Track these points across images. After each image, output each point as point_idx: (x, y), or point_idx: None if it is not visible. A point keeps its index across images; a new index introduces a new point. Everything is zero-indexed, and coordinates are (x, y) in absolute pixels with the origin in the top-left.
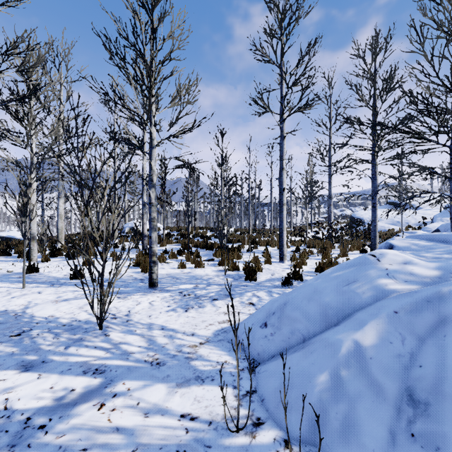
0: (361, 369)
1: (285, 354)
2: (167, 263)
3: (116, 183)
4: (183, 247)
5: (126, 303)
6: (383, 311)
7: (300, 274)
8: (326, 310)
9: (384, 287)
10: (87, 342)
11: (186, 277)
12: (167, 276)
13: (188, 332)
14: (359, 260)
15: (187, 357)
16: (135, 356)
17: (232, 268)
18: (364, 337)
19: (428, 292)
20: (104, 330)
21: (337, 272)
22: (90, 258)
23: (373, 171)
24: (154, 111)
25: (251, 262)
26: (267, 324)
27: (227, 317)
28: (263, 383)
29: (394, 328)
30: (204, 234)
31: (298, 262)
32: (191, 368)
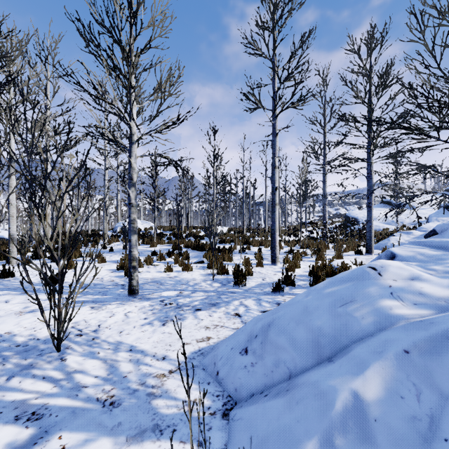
0: (362, 436)
1: (266, 395)
2: (154, 266)
3: (71, 182)
4: (174, 248)
5: (99, 315)
6: (390, 349)
7: (292, 279)
8: (317, 337)
9: (388, 311)
10: (36, 369)
11: (171, 283)
12: (151, 281)
13: (159, 354)
14: (356, 274)
15: (149, 393)
16: (87, 391)
17: (221, 271)
18: (365, 387)
19: (448, 326)
20: (63, 352)
21: (331, 287)
22: (71, 260)
23: (368, 170)
24: (134, 104)
25: (241, 264)
26: (248, 350)
27: (208, 333)
28: (235, 439)
29: (405, 374)
30: (197, 233)
31: (291, 265)
32: (151, 411)
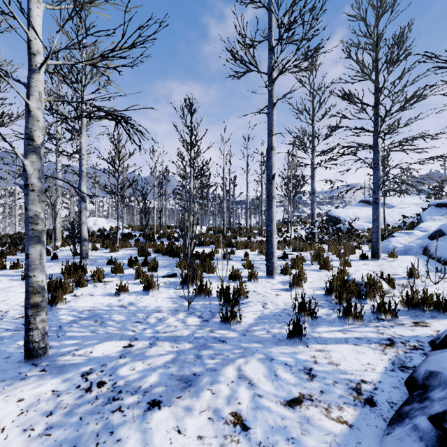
0: None
1: None
2: (104, 284)
3: None
4: (140, 253)
5: None
6: None
7: (312, 309)
8: None
9: None
10: None
11: (120, 319)
12: (88, 316)
13: None
14: None
15: None
16: None
17: (200, 293)
18: None
19: None
20: None
21: None
22: None
23: (375, 159)
24: None
25: (228, 278)
26: None
27: None
28: None
29: None
30: (172, 234)
31: (297, 280)
32: None
